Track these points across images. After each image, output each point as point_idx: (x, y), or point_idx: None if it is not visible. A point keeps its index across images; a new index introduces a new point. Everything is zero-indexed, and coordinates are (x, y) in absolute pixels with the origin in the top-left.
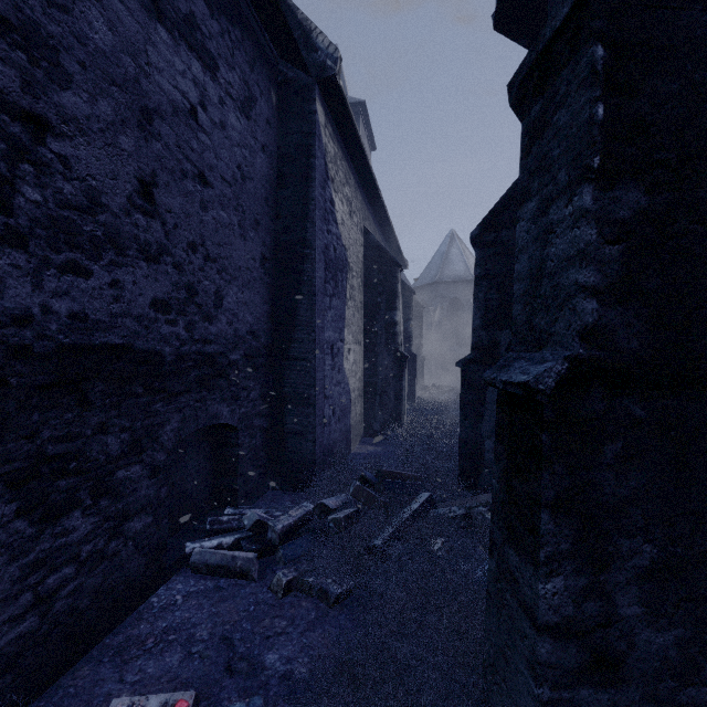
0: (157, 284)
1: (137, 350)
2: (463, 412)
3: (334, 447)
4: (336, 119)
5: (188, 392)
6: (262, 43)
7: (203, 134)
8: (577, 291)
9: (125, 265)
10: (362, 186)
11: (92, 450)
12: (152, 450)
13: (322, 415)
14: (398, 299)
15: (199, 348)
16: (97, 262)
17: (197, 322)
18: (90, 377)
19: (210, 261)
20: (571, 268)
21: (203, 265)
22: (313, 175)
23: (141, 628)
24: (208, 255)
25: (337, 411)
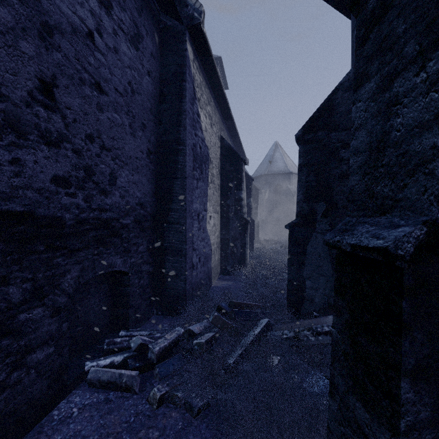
0: (57, 164)
1: (38, 216)
2: (290, 260)
3: (199, 284)
4: (201, 58)
5: (86, 248)
6: None
7: (99, 53)
8: (435, 154)
9: (26, 147)
10: (219, 107)
11: None
12: (54, 294)
13: (191, 262)
14: (243, 183)
15: (96, 215)
16: None
17: (94, 195)
18: None
19: (105, 150)
20: (426, 133)
21: (100, 153)
22: (184, 93)
23: None
24: (103, 145)
25: (202, 259)
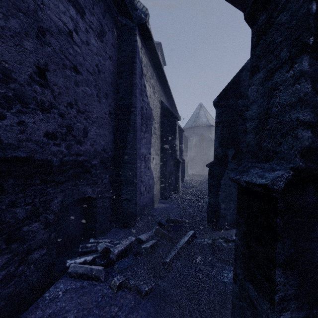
0: (48, 124)
1: (36, 160)
2: (209, 189)
3: (145, 206)
4: (147, 46)
5: (67, 181)
6: (109, 5)
7: (76, 46)
8: (298, 124)
9: (28, 113)
10: (160, 80)
11: (6, 217)
12: (46, 213)
13: (139, 191)
14: (176, 134)
15: (74, 158)
16: (9, 110)
17: (73, 144)
18: (4, 175)
19: (80, 113)
20: (293, 110)
21: (76, 115)
22: (135, 71)
23: (37, 313)
24: (79, 110)
25: (147, 188)
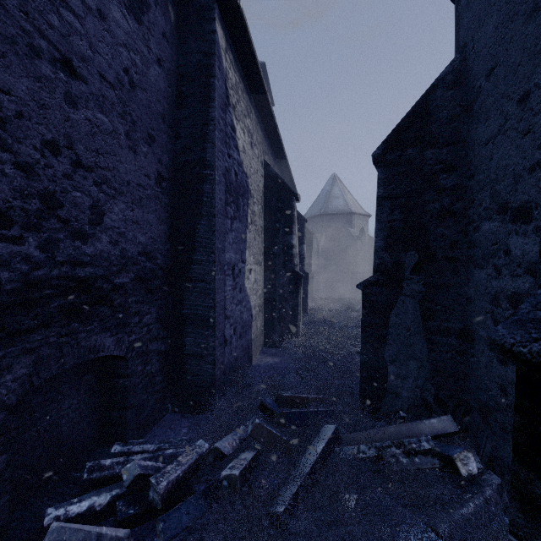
0: None
1: None
2: (364, 335)
3: (235, 364)
4: (237, 49)
5: (46, 327)
6: None
7: (70, 13)
8: None
9: None
10: (263, 123)
11: None
12: None
13: (222, 336)
14: (294, 225)
15: (65, 272)
16: None
17: (61, 240)
18: None
19: (82, 169)
20: None
21: (71, 172)
22: (212, 94)
23: None
24: (79, 162)
25: (238, 329)
